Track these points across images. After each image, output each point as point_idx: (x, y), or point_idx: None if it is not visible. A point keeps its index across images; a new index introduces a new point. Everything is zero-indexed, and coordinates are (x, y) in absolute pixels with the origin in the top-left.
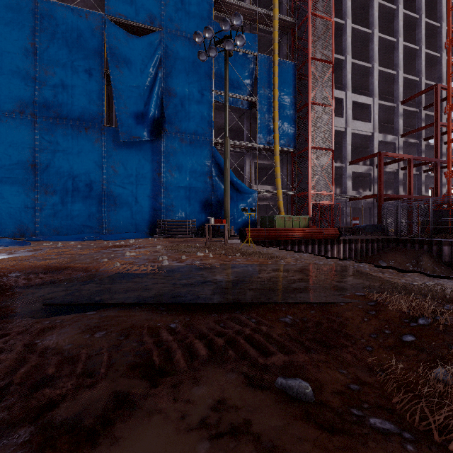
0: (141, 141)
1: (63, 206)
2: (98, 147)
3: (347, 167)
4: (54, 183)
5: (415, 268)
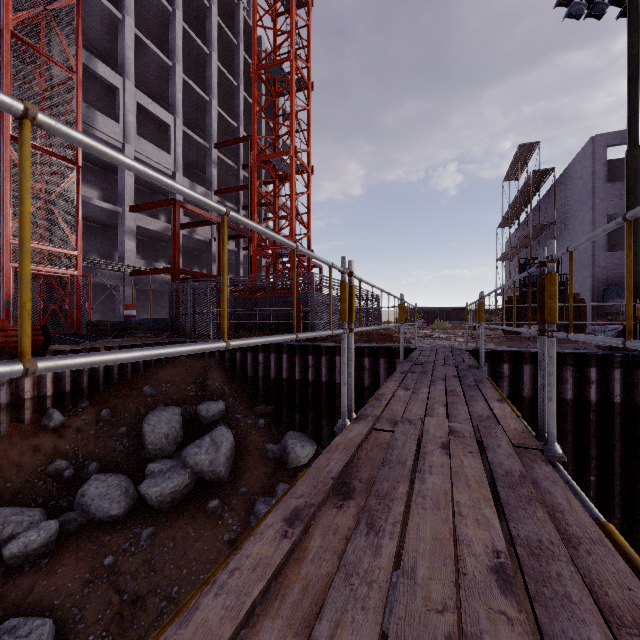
0: None
1: None
2: None
3: (128, 215)
4: None
5: (200, 393)
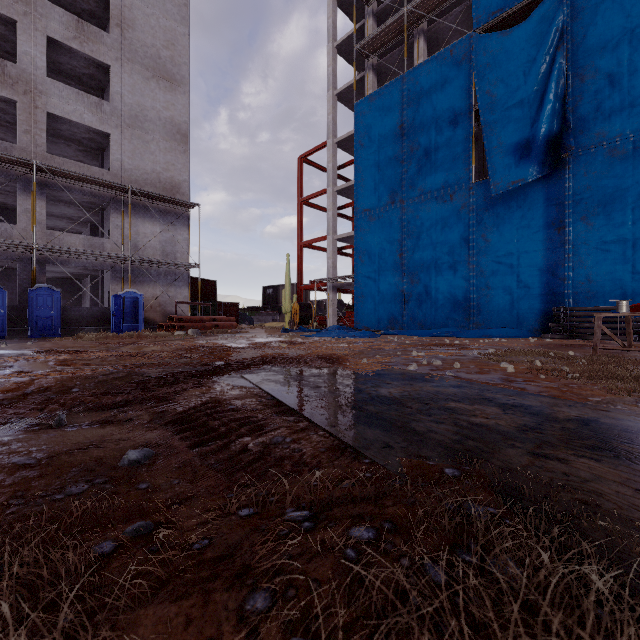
0: (525, 184)
1: (427, 295)
2: (464, 214)
3: None
4: (419, 270)
5: None
